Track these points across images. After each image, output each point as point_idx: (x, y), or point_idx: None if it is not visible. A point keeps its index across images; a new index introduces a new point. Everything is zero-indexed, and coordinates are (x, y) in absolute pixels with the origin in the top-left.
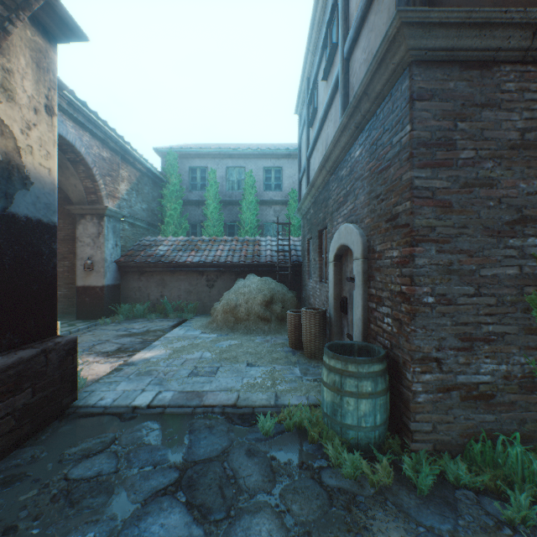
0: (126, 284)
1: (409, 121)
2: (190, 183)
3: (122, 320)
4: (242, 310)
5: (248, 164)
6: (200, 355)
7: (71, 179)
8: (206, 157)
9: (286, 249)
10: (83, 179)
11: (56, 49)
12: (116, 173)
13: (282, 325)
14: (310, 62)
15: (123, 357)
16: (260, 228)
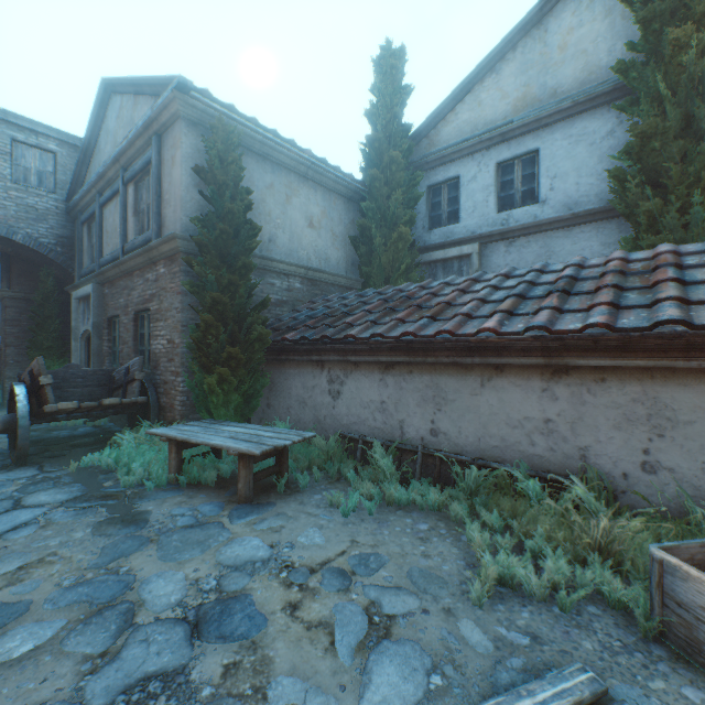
0: None
1: (6, 313)
2: None
3: None
4: None
5: None
6: None
7: None
8: None
9: None
10: None
11: None
12: None
13: None
14: None
15: None
16: None
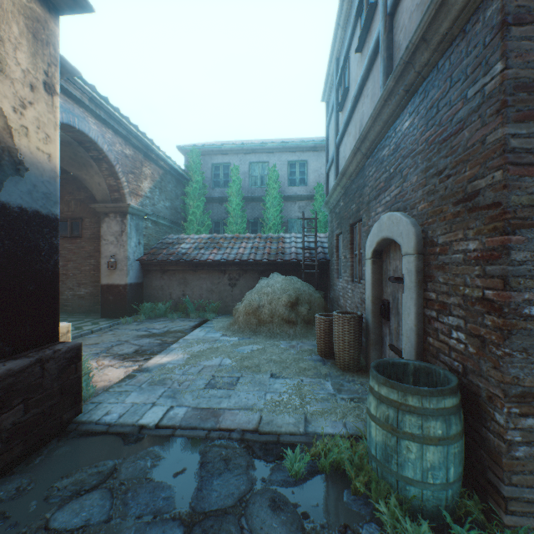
0: (148, 283)
1: (499, 56)
2: (213, 180)
3: (144, 319)
4: (265, 312)
5: (272, 159)
6: (220, 361)
7: (95, 178)
8: (229, 153)
9: (312, 246)
10: (106, 177)
11: (58, 20)
12: (139, 170)
13: (308, 329)
14: (340, 39)
15: (139, 361)
16: (284, 225)
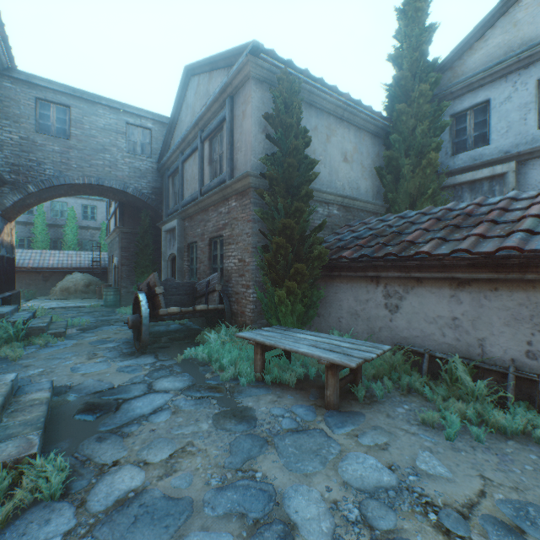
0: None
1: (121, 243)
2: None
3: None
4: (73, 290)
5: (70, 201)
6: (57, 303)
7: None
8: None
9: (99, 259)
10: None
11: None
12: None
13: (95, 296)
14: None
15: None
16: (80, 244)
